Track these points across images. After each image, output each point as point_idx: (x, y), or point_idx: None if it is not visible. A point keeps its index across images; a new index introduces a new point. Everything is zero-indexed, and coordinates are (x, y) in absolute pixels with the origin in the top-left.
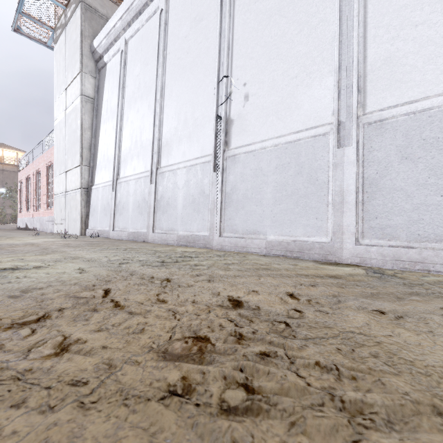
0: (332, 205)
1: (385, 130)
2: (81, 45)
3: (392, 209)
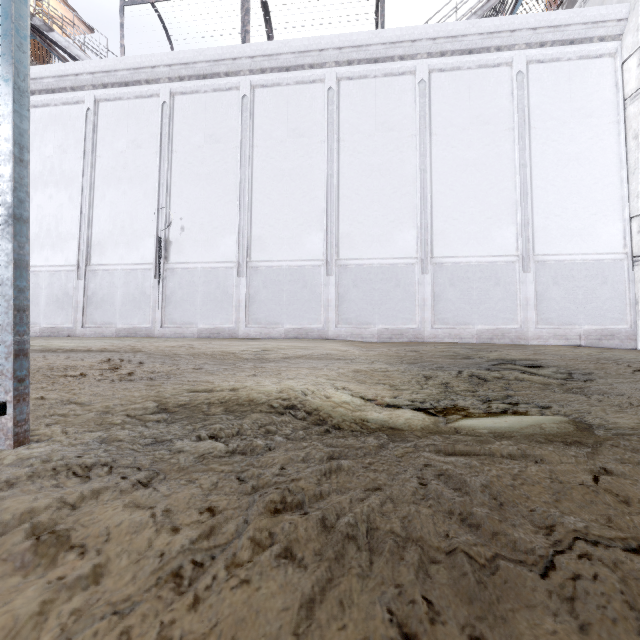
0: (235, 307)
1: (258, 272)
2: None
3: (260, 310)
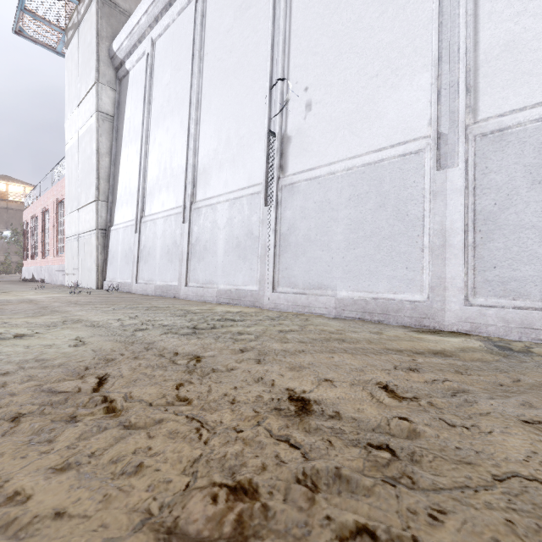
0: (429, 249)
1: (508, 143)
2: (97, 48)
3: (518, 255)
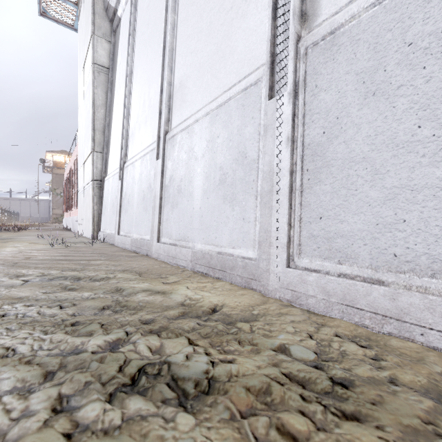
0: None
1: None
2: (93, 1)
3: None
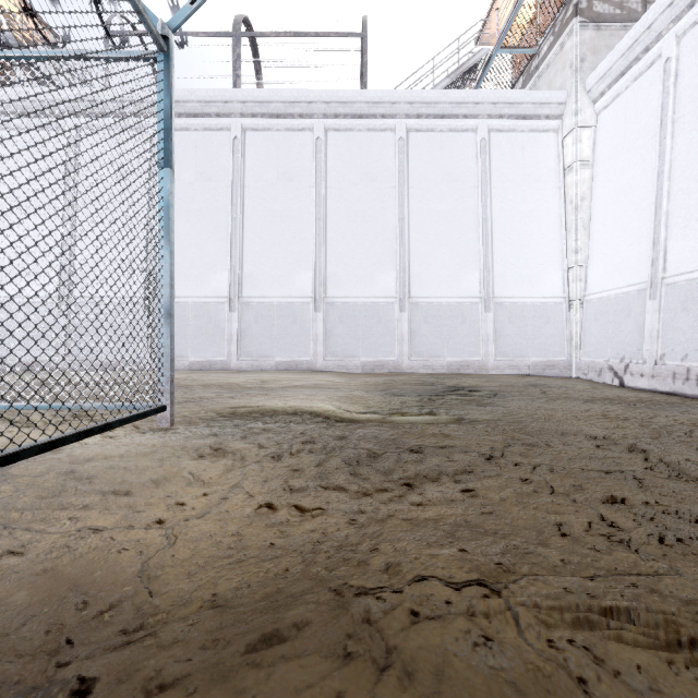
0: (227, 341)
1: (250, 308)
2: None
3: (251, 344)
